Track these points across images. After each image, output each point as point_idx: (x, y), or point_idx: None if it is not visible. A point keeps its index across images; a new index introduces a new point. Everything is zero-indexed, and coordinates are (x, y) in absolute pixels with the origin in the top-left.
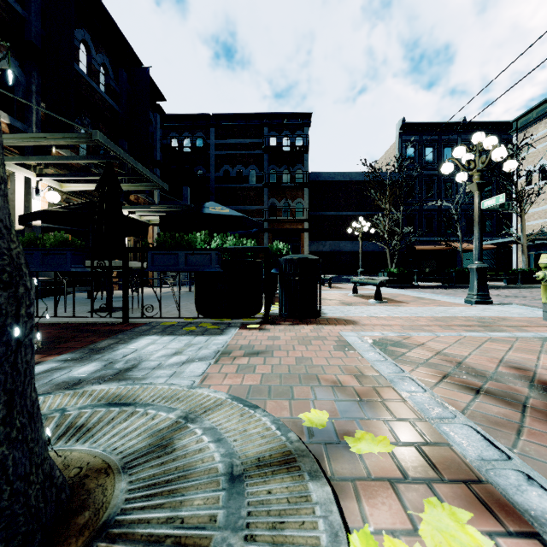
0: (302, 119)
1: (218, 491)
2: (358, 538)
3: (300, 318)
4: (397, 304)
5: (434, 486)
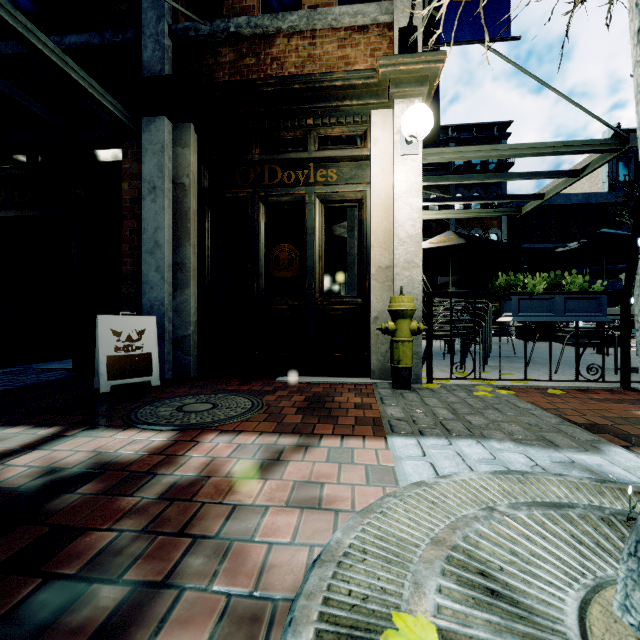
0: (497, 130)
1: None
2: None
3: None
4: None
5: None
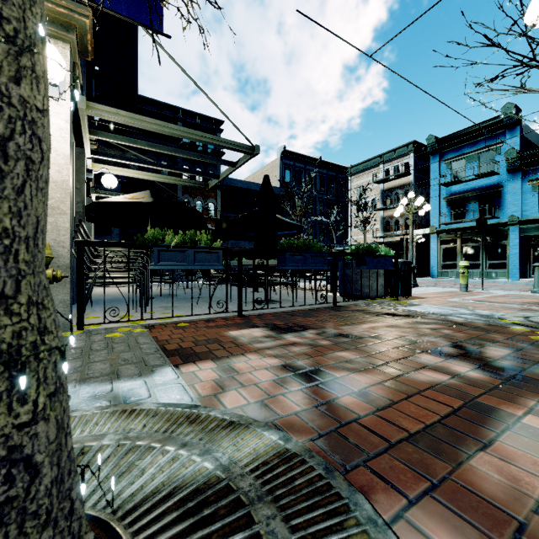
0: (214, 124)
1: None
2: None
3: (410, 296)
4: None
5: None
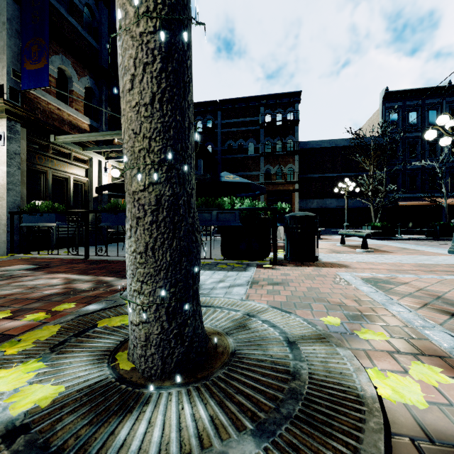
0: (292, 97)
1: (284, 347)
2: (371, 371)
3: (302, 261)
4: (382, 253)
5: (418, 359)
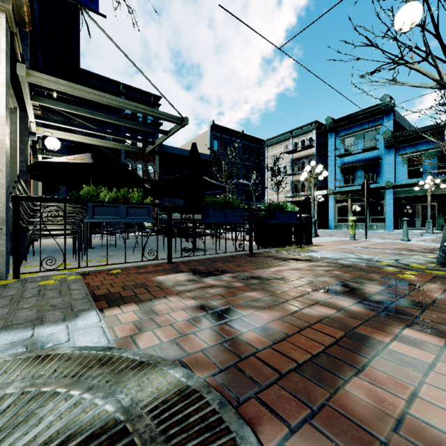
0: (153, 99)
1: None
2: None
3: (311, 244)
4: None
5: None
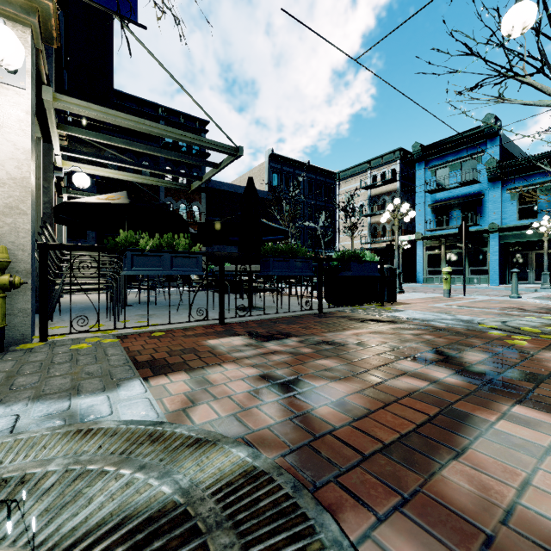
0: (199, 124)
1: None
2: None
3: (395, 302)
4: None
5: None
